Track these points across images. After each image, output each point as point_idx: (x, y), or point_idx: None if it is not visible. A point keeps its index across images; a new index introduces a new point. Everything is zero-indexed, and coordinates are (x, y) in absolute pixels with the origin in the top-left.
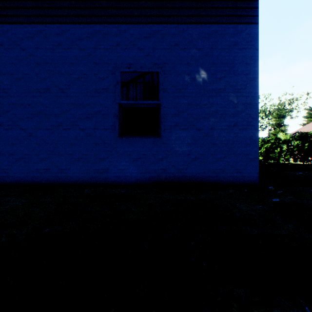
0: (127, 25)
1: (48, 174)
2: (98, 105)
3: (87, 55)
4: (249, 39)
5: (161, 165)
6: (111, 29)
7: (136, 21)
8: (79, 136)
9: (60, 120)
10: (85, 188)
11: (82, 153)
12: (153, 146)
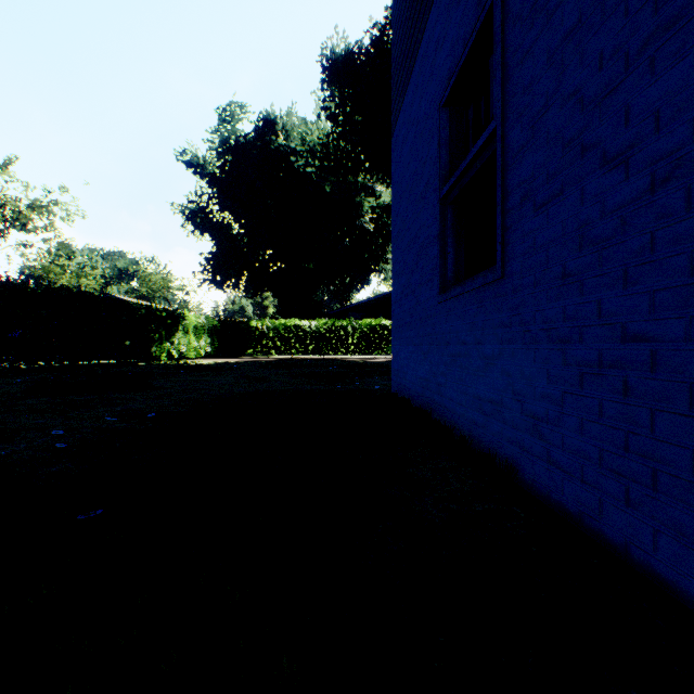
0: None
1: None
2: None
3: None
4: None
5: None
6: None
7: None
8: None
9: None
10: None
11: None
12: None
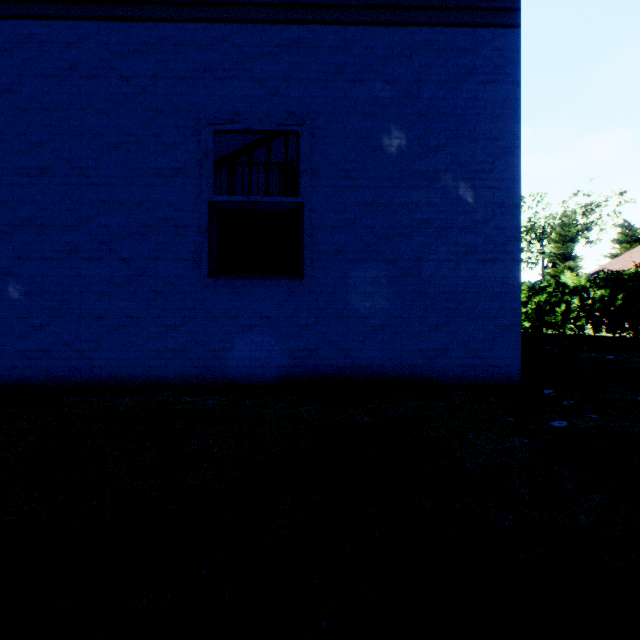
0: (228, 25)
1: (47, 362)
2: (162, 204)
3: (137, 92)
4: (501, 61)
5: (304, 340)
6: (193, 35)
7: (248, 17)
8: (118, 275)
9: (76, 239)
10: (128, 394)
11: (126, 314)
12: (287, 298)
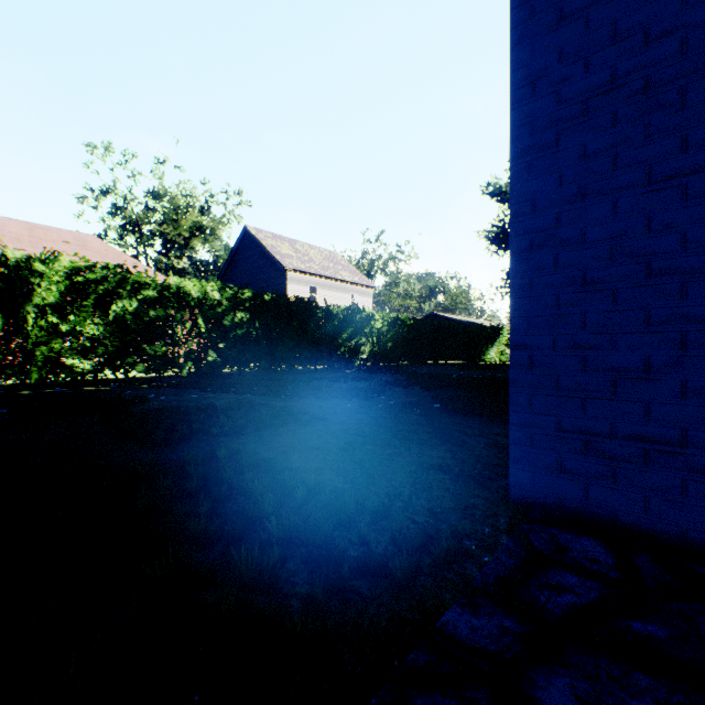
0: None
1: None
2: None
3: None
4: None
5: None
6: None
7: None
8: None
9: None
10: None
11: None
12: None
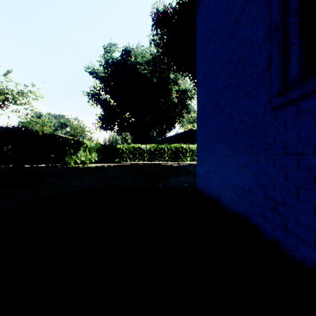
0: None
1: None
2: None
3: None
4: None
5: None
6: None
7: None
8: None
9: None
10: None
11: None
12: None
